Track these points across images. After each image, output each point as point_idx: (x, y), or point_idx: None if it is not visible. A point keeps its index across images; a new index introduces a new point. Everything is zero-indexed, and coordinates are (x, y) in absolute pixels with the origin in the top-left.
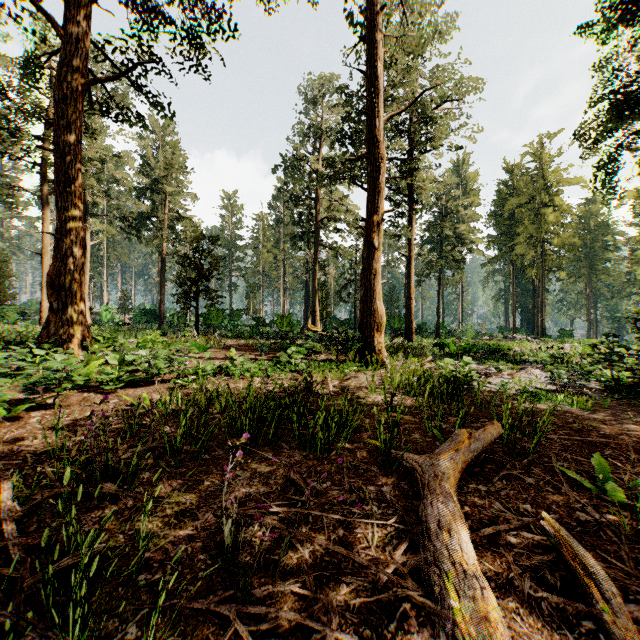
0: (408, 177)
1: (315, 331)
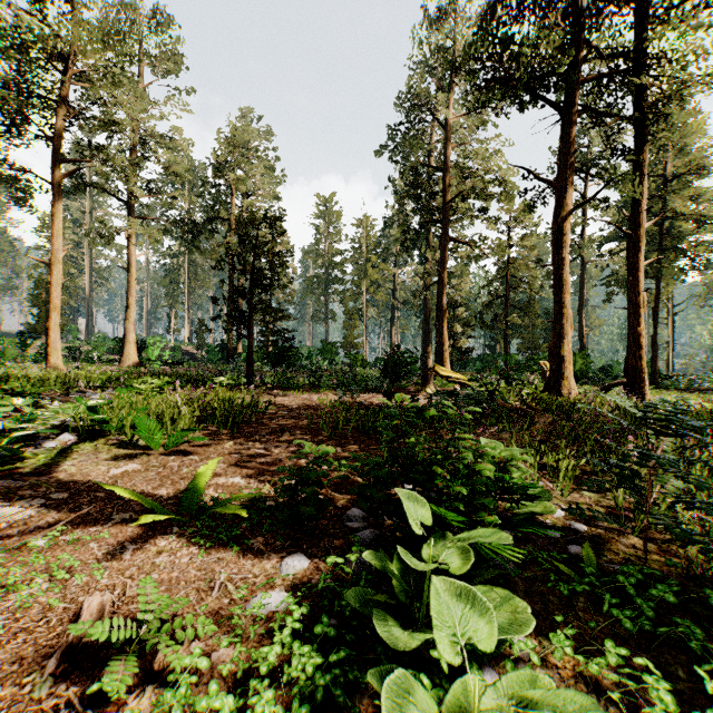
0: (645, 67)
1: (448, 377)
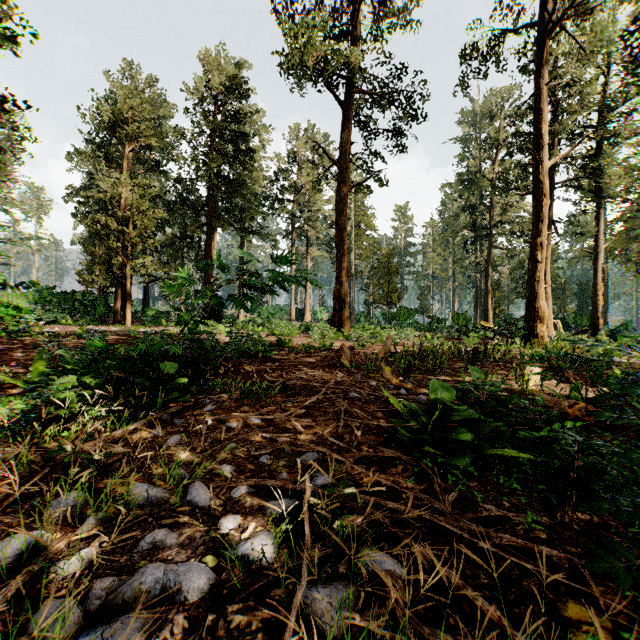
0: (591, 176)
1: (487, 327)
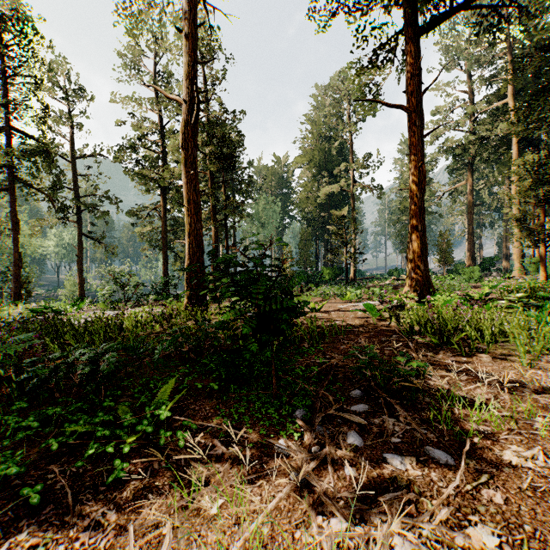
0: None
1: None
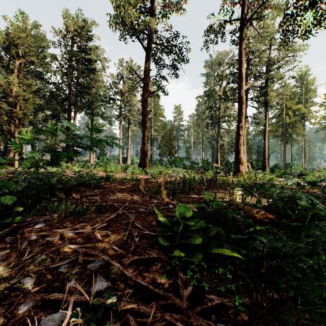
0: (263, 96)
1: (217, 166)
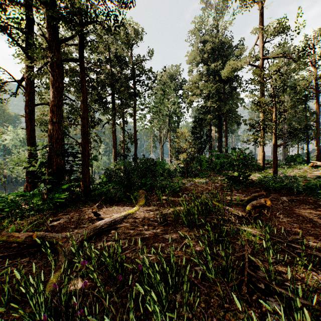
0: None
1: None
